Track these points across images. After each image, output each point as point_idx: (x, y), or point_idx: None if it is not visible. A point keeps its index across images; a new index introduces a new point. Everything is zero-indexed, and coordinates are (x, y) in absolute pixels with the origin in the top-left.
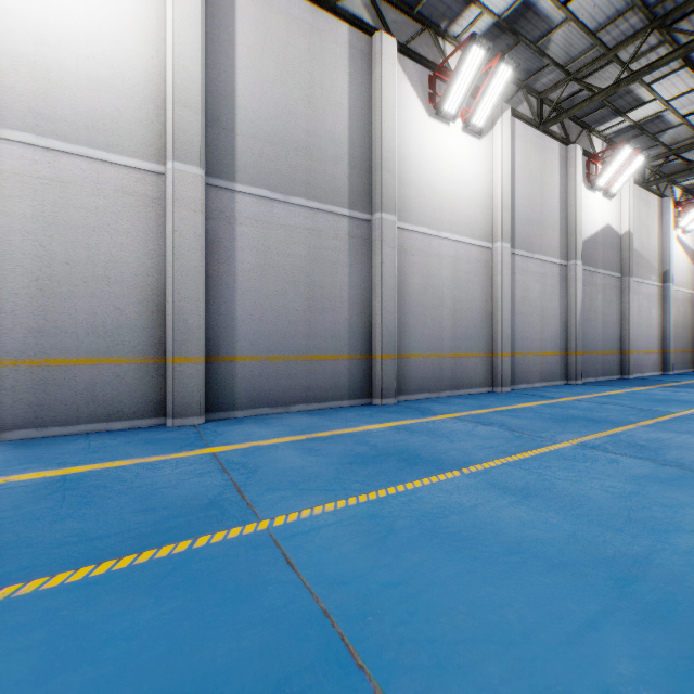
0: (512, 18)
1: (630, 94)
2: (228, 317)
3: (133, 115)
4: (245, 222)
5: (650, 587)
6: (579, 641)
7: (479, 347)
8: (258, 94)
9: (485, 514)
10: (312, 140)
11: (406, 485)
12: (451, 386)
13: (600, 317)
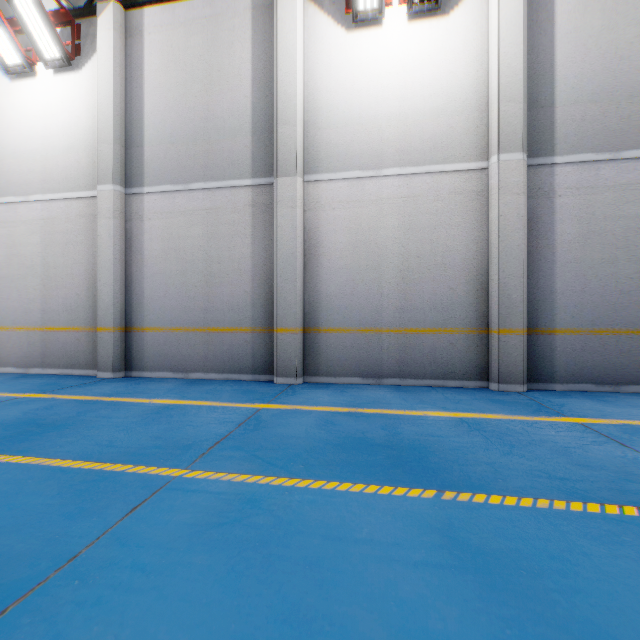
0: None
1: None
2: (546, 290)
3: (462, 127)
4: (564, 193)
5: None
6: None
7: None
8: (579, 56)
9: None
10: None
11: None
12: None
13: None
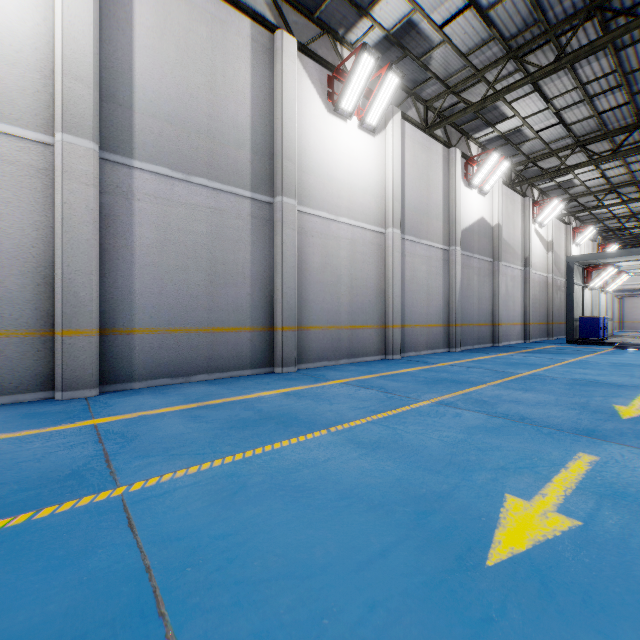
0: (399, 34)
1: (497, 110)
2: (125, 290)
3: (16, 82)
4: (144, 198)
5: (442, 517)
6: (367, 568)
7: (374, 320)
8: (158, 75)
9: (333, 466)
10: (215, 124)
11: (274, 445)
12: (348, 355)
13: (476, 294)
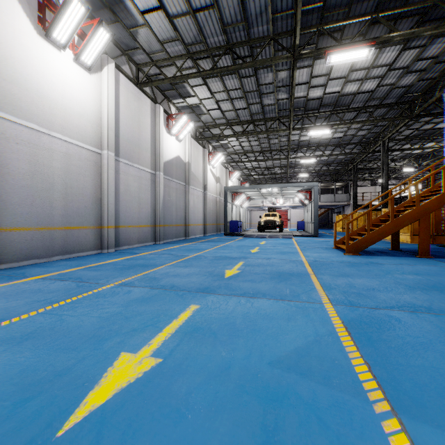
0: (110, 1)
1: (185, 88)
2: None
3: None
4: None
5: (44, 397)
6: None
7: (90, 222)
8: None
9: None
10: None
11: None
12: (63, 252)
13: (174, 205)
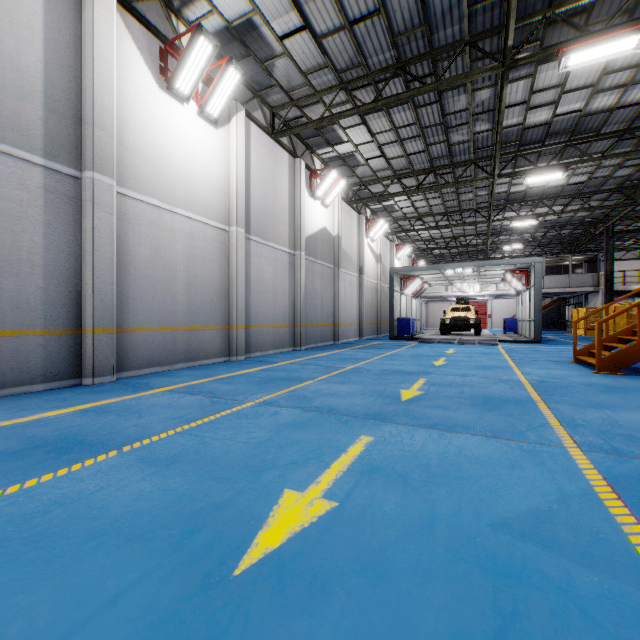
0: (241, 30)
1: (335, 132)
2: None
3: None
4: None
5: (209, 531)
6: (81, 628)
7: (216, 320)
8: None
9: (103, 497)
10: None
11: (27, 483)
12: (186, 358)
13: (319, 297)
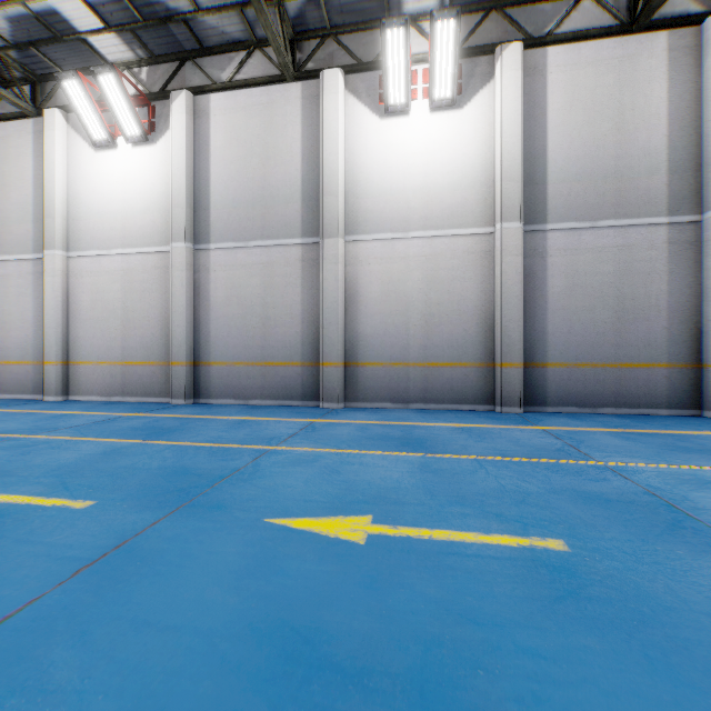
0: None
1: None
2: (540, 332)
3: (474, 199)
4: (555, 254)
5: None
6: None
7: None
8: (566, 144)
9: None
10: (622, 162)
11: None
12: None
13: None
